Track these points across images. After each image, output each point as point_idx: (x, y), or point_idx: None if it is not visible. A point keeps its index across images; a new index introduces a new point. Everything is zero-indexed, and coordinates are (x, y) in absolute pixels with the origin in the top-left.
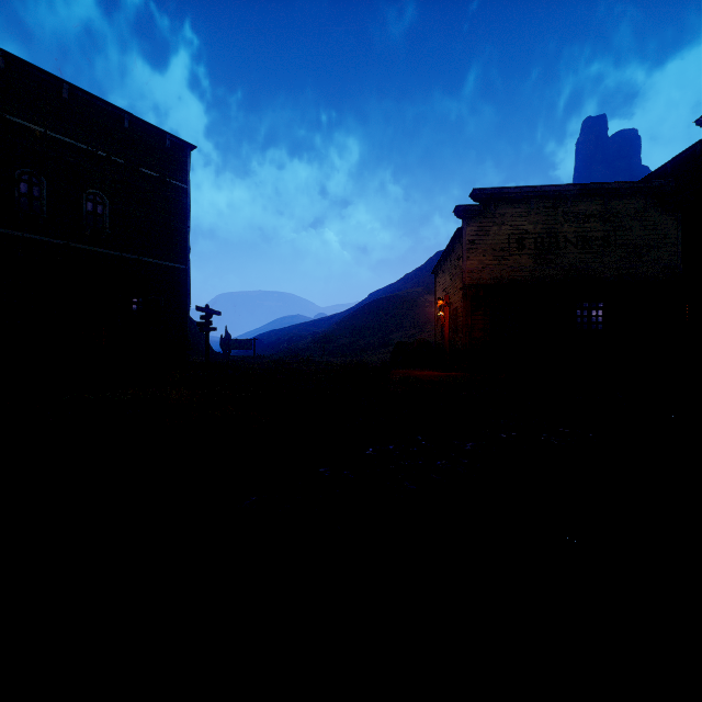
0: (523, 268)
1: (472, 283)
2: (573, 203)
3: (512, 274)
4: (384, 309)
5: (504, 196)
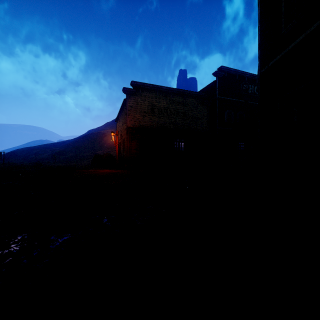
0: (154, 121)
1: (131, 126)
2: (173, 96)
3: (149, 124)
4: (94, 139)
5: (145, 87)
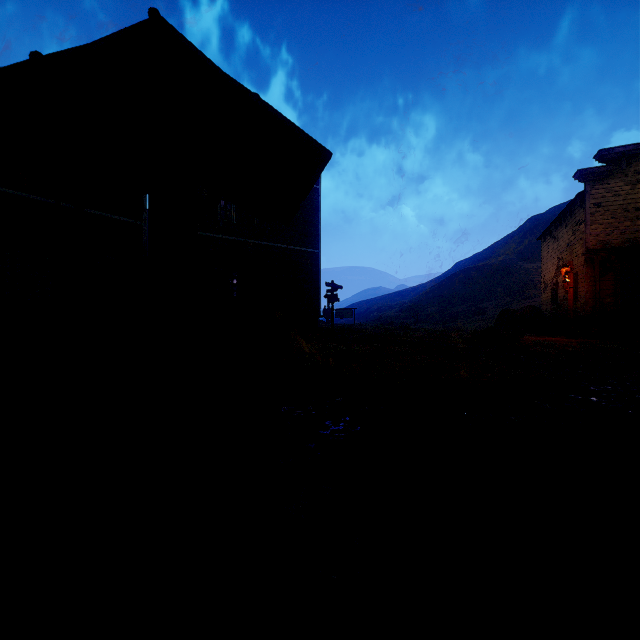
0: None
1: (597, 247)
2: None
3: None
4: (473, 278)
5: (639, 152)
